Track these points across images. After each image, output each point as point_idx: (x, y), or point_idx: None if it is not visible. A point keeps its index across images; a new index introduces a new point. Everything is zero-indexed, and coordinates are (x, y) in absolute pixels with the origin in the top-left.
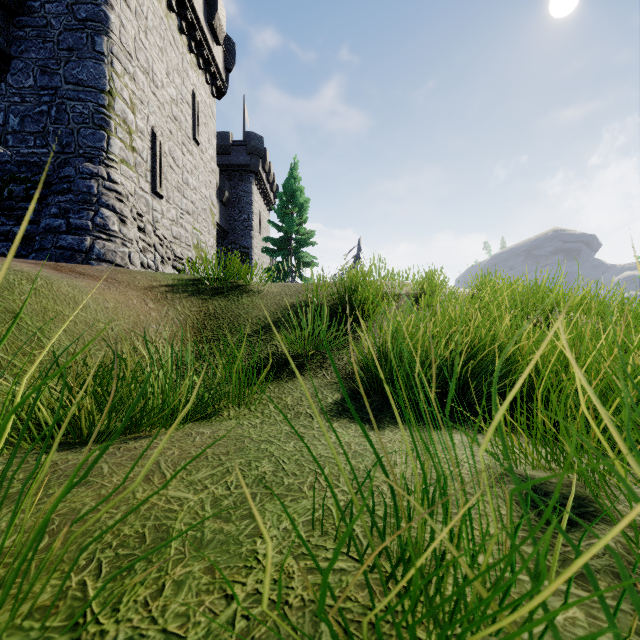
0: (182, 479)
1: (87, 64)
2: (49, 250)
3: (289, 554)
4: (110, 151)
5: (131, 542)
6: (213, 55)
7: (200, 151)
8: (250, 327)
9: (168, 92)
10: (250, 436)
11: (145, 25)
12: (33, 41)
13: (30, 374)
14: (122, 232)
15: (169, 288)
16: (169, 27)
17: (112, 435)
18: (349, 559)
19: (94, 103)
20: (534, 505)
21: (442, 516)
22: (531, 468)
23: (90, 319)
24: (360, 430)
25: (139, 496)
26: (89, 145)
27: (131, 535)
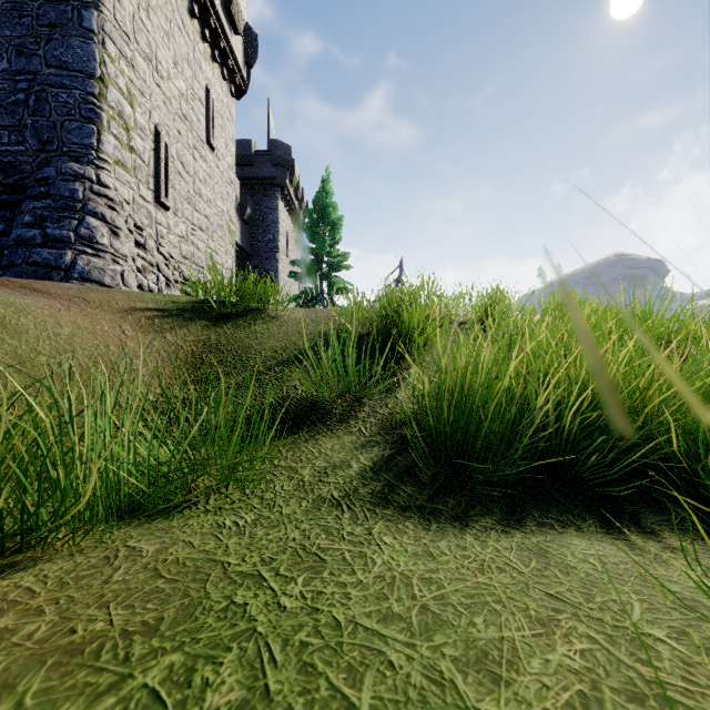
0: None
1: (72, 43)
2: (19, 267)
3: None
4: (101, 149)
5: None
6: (231, 46)
7: (216, 158)
8: (262, 362)
9: (176, 85)
10: (225, 560)
11: (147, 2)
12: (7, 15)
13: None
14: (113, 246)
15: (159, 311)
16: (177, 8)
17: None
18: None
19: (81, 91)
20: None
21: None
22: None
23: (24, 350)
24: (423, 538)
25: None
26: (75, 141)
27: None
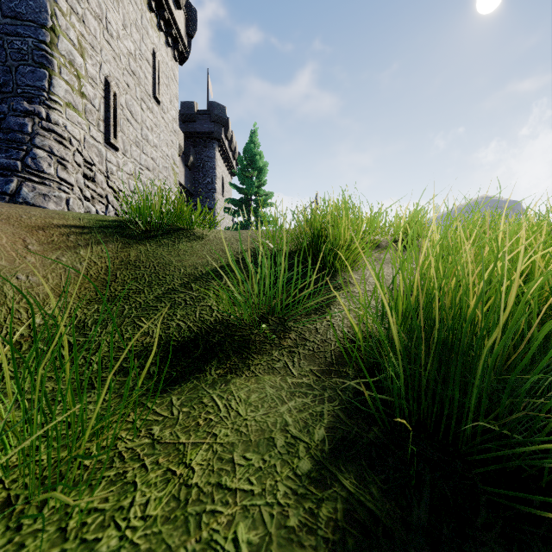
0: None
1: None
2: None
3: None
4: (52, 92)
5: None
6: (174, 18)
7: (161, 110)
8: (180, 279)
9: (125, 45)
10: None
11: None
12: None
13: None
14: (59, 176)
15: (77, 227)
16: None
17: None
18: None
19: (34, 38)
20: None
21: None
22: None
23: None
24: None
25: None
26: (28, 84)
27: None
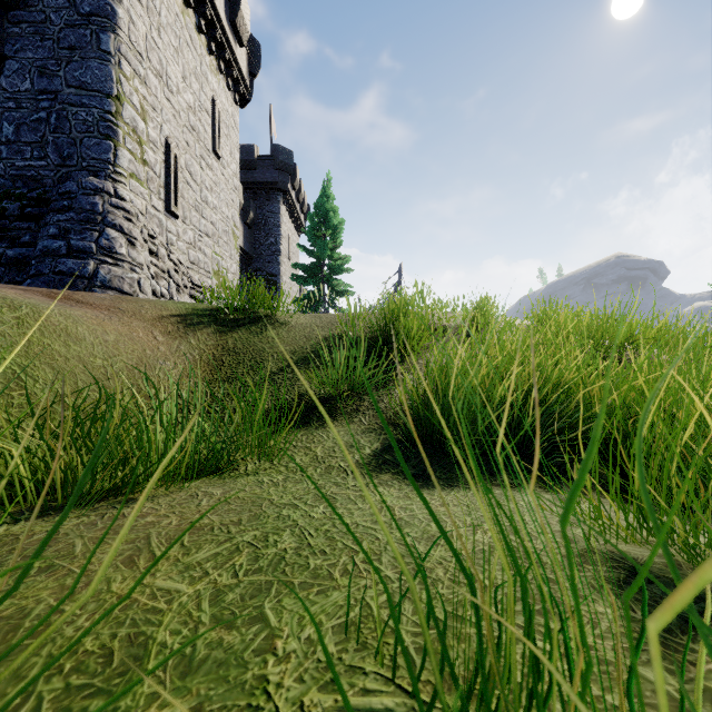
0: (176, 561)
1: (91, 65)
2: (46, 276)
3: (313, 682)
4: (118, 164)
5: (92, 663)
6: (236, 58)
7: (221, 166)
8: (275, 364)
9: (184, 98)
10: (270, 498)
11: (158, 22)
12: (30, 39)
13: (5, 420)
14: (131, 256)
15: (182, 319)
16: (186, 25)
17: (99, 497)
18: (397, 690)
19: (99, 109)
20: (638, 598)
21: (520, 616)
22: (622, 541)
23: (85, 354)
24: (405, 489)
25: (115, 588)
26: (93, 157)
27: (94, 651)
